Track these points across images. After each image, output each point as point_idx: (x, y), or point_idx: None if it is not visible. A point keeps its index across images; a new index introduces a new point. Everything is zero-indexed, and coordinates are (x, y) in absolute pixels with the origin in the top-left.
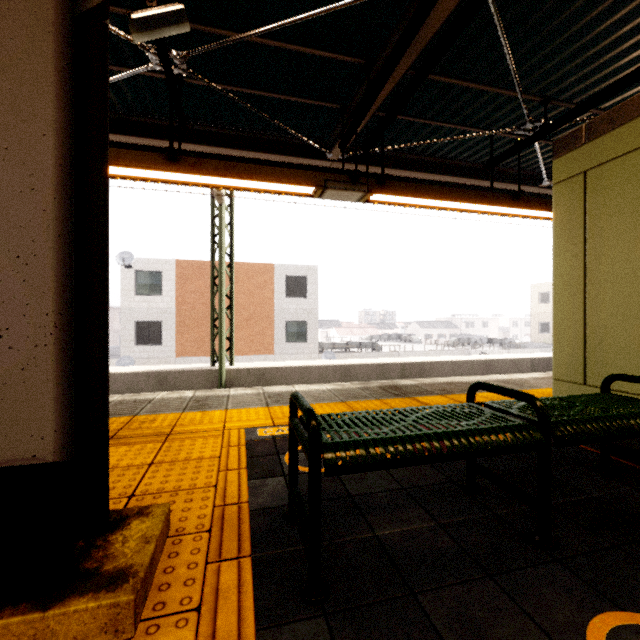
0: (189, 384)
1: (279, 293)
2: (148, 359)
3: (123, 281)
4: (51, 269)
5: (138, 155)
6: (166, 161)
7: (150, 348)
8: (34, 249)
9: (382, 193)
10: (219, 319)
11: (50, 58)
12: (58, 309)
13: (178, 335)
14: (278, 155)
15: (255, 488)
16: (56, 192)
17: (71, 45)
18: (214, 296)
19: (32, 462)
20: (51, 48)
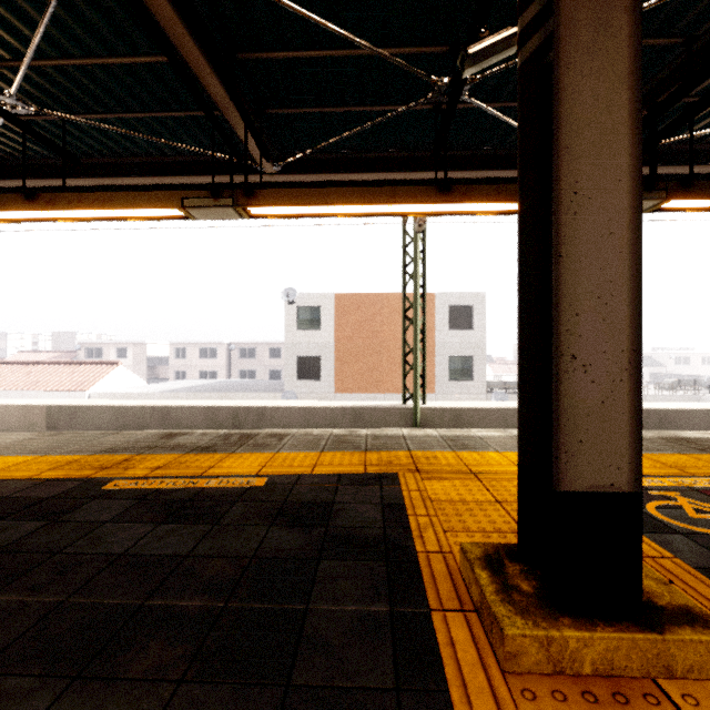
0: (383, 422)
1: (440, 325)
2: (308, 394)
3: (286, 317)
4: (625, 308)
5: (412, 190)
6: (438, 193)
7: (310, 383)
8: (611, 289)
9: (687, 198)
10: (414, 354)
11: (624, 106)
12: (631, 346)
13: (336, 370)
14: (512, 170)
15: (661, 543)
16: (629, 234)
17: (641, 90)
18: (406, 330)
19: (610, 490)
20: (625, 97)
